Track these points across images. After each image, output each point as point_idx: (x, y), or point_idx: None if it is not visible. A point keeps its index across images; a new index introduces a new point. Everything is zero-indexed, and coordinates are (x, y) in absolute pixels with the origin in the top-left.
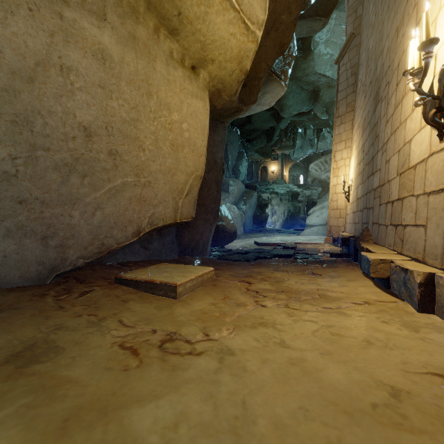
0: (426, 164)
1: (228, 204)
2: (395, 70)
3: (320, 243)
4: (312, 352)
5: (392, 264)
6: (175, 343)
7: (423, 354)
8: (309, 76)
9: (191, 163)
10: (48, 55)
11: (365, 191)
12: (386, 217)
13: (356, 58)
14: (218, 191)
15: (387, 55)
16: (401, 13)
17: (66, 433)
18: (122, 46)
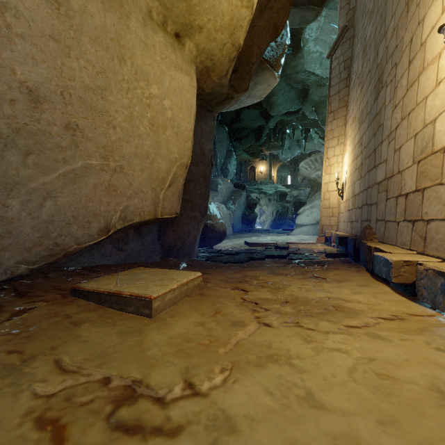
0: None
1: (217, 203)
2: (405, 47)
3: (313, 243)
4: (364, 418)
5: (420, 267)
6: (138, 405)
7: None
8: (299, 74)
9: (175, 148)
10: None
11: (365, 187)
12: (397, 212)
13: (349, 52)
14: (207, 186)
15: (393, 35)
16: None
17: None
18: None
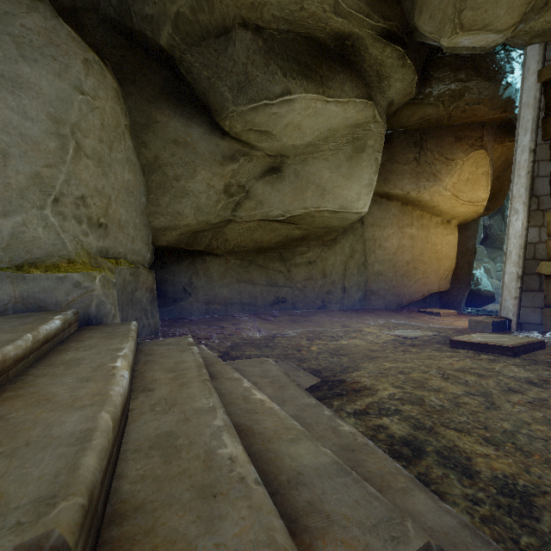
0: None
1: (499, 264)
2: None
3: None
4: None
5: None
6: (440, 320)
7: None
8: None
9: (447, 264)
10: (399, 245)
11: None
12: None
13: None
14: (470, 268)
15: None
16: None
17: (426, 321)
18: (418, 230)
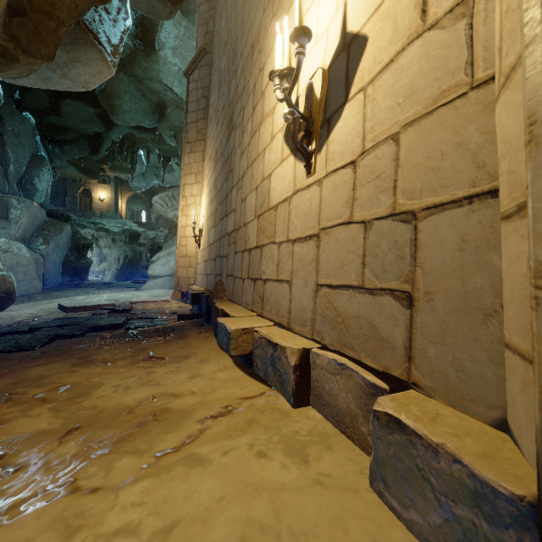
0: (290, 204)
1: (5, 240)
2: (251, 92)
3: (166, 300)
4: None
5: (256, 334)
6: None
7: (337, 538)
8: (153, 82)
9: None
10: None
11: (219, 236)
12: (243, 268)
13: (207, 79)
14: None
15: (242, 75)
16: (257, 27)
17: None
18: None
